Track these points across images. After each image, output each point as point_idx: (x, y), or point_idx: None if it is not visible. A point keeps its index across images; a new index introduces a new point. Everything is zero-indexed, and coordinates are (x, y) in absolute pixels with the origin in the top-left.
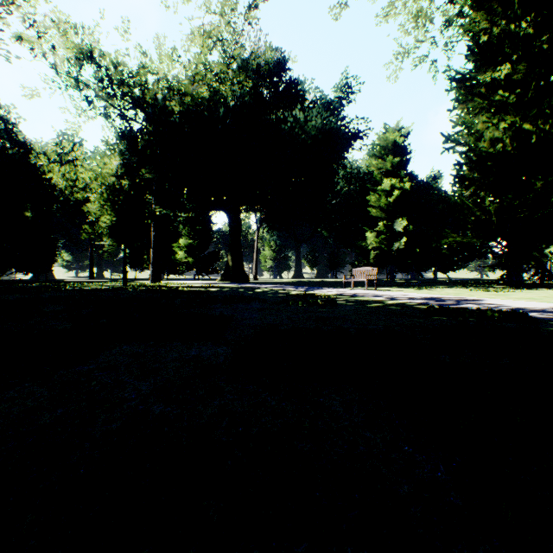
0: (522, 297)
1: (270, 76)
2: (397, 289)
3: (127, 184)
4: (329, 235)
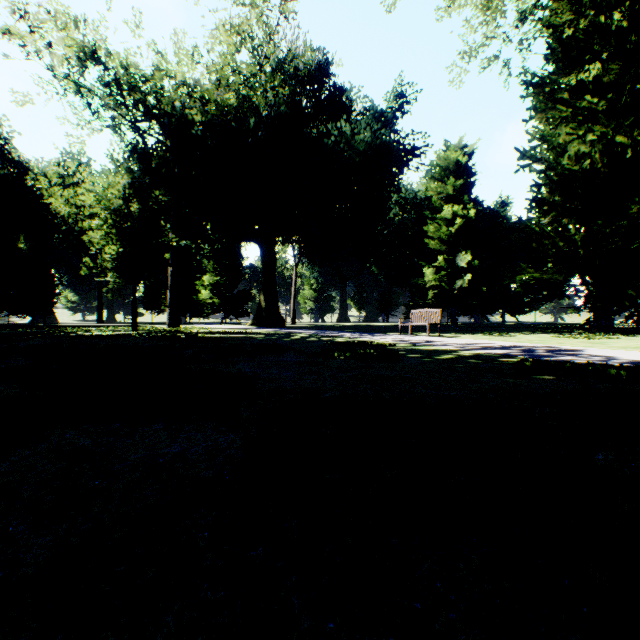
0: (627, 346)
1: (310, 82)
2: (464, 336)
3: (137, 208)
4: (380, 271)
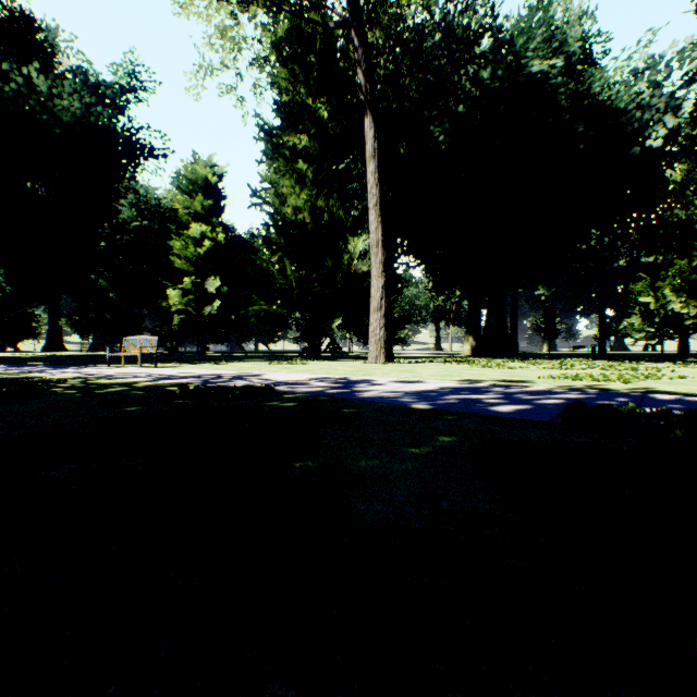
0: (303, 369)
1: None
2: (188, 365)
3: None
4: (113, 287)
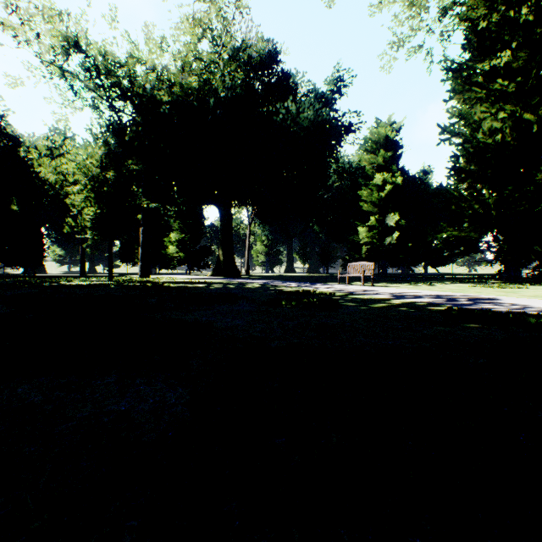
0: (536, 295)
1: (261, 68)
2: (394, 285)
3: (112, 175)
4: (321, 230)
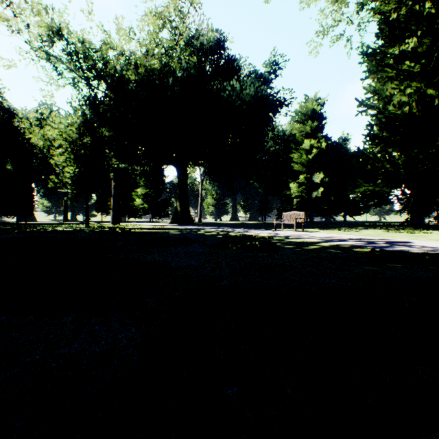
0: None
1: (211, 53)
2: (321, 231)
3: (89, 140)
4: (260, 186)
